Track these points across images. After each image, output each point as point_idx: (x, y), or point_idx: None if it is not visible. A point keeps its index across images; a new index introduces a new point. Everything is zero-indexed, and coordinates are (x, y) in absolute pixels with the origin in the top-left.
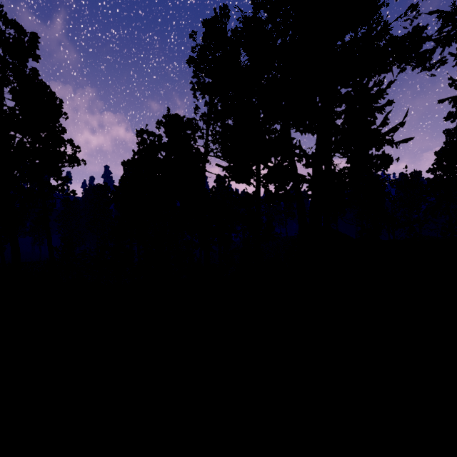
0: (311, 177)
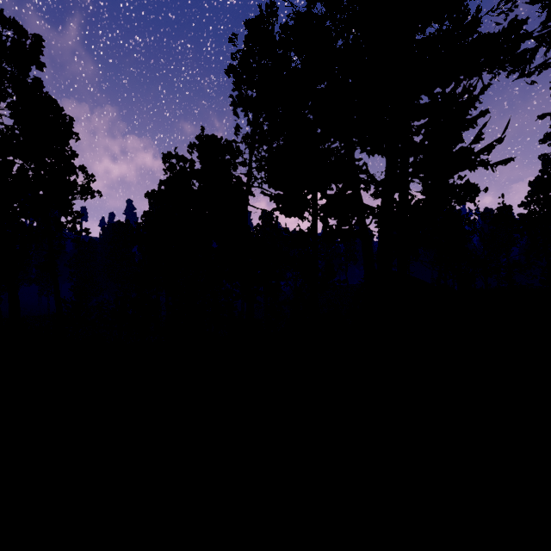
0: (381, 210)
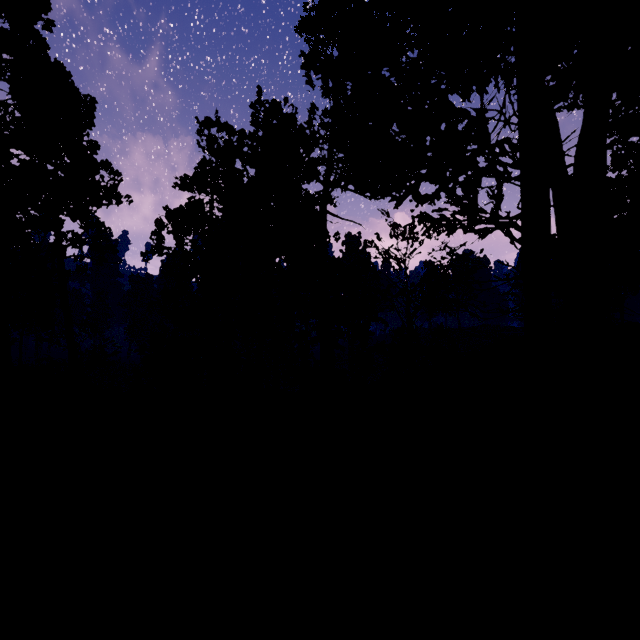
0: None
